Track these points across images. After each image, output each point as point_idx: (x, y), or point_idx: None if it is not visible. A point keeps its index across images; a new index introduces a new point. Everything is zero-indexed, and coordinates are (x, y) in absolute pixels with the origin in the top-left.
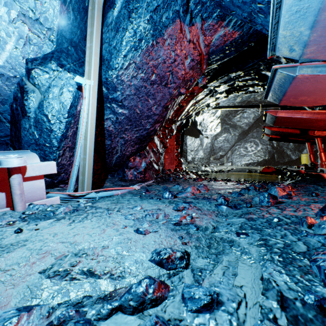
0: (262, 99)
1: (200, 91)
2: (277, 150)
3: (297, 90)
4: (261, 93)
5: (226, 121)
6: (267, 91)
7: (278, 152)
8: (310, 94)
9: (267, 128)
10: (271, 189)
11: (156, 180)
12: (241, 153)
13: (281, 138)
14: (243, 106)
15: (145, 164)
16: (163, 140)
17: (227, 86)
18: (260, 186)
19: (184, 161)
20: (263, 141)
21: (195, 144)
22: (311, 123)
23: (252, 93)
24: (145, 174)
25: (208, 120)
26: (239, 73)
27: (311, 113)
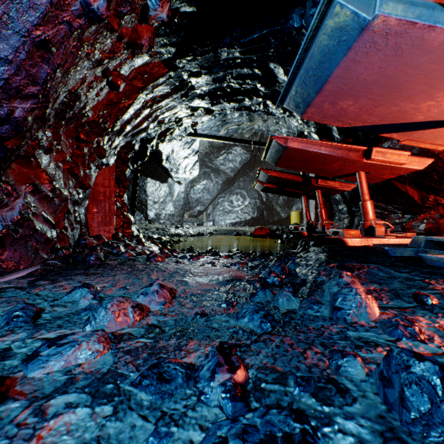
0: (251, 137)
1: (162, 72)
2: (266, 206)
3: (348, 79)
4: (251, 129)
5: (206, 162)
6: (289, 82)
7: (268, 208)
8: (362, 95)
9: (264, 172)
10: (347, 298)
11: (44, 267)
12: (226, 208)
13: (278, 188)
14: (230, 139)
15: (1, 225)
16: (76, 170)
17: (213, 82)
18: (279, 269)
19: (143, 219)
20: (251, 193)
21: (162, 193)
22: (326, 163)
23: (241, 126)
24: (0, 255)
25: (180, 155)
26: (235, 54)
27: (331, 147)
